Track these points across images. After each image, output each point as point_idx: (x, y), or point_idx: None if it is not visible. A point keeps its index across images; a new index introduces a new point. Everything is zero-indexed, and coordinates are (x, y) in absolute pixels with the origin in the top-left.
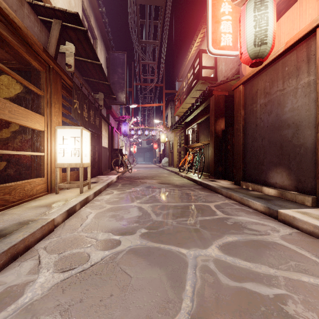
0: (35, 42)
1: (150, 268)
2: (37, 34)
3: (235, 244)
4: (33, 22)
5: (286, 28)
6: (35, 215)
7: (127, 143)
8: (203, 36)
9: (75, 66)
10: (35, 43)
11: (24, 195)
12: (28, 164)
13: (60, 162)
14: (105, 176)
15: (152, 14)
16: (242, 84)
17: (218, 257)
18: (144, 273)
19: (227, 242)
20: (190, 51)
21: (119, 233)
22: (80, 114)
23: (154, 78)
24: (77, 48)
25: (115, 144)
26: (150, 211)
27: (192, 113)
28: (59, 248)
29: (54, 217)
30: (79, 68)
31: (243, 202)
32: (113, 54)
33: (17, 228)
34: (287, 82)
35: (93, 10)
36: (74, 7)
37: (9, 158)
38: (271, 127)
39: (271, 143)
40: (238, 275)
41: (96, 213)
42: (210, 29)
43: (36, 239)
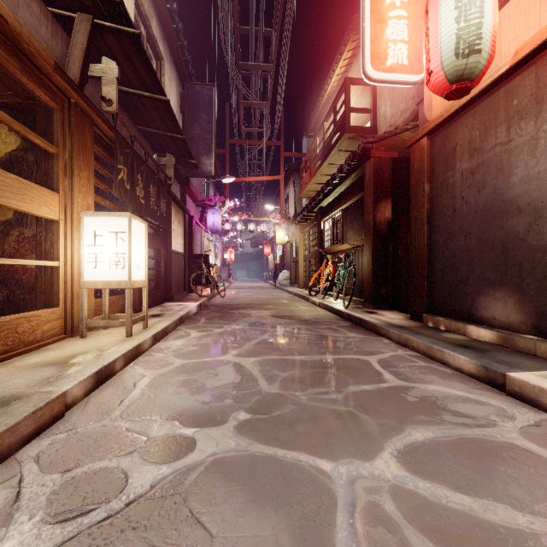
0: (38, 50)
1: (255, 511)
2: (46, 40)
3: (429, 448)
4: (37, 17)
5: (513, 26)
6: (29, 384)
7: (218, 246)
8: (351, 55)
9: (121, 105)
10: (38, 53)
11: (16, 341)
12: (31, 282)
13: (88, 278)
14: (177, 304)
15: (262, 15)
16: (427, 135)
17: (399, 482)
18: (241, 525)
19: (413, 444)
20: (328, 83)
21: (194, 422)
22: (130, 192)
23: (265, 130)
24: (123, 70)
25: (197, 246)
26: (256, 373)
27: (332, 191)
28: (67, 458)
29: (65, 389)
30: (130, 108)
31: (433, 355)
32: (192, 87)
33: None
34: (516, 127)
35: (156, 7)
36: None
37: None
38: (484, 213)
39: (483, 244)
40: (448, 531)
41: (153, 377)
42: (368, 33)
43: (22, 437)
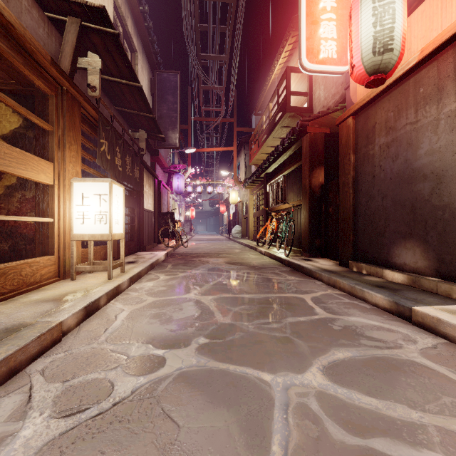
0: (38, 48)
1: (212, 409)
2: (43, 39)
3: (348, 364)
4: (36, 21)
5: (421, 28)
6: (33, 316)
7: (181, 205)
8: (291, 48)
9: (103, 90)
10: (38, 51)
11: (20, 282)
12: (30, 235)
13: (77, 232)
14: (148, 253)
15: (218, 15)
16: (352, 116)
17: (323, 388)
18: (201, 419)
19: (336, 361)
20: (272, 70)
21: (164, 345)
22: (110, 161)
23: (221, 109)
24: (104, 62)
25: (164, 205)
26: (213, 308)
27: (275, 160)
28: (66, 371)
29: (62, 319)
30: (110, 92)
31: (356, 293)
32: (160, 74)
33: (0, 338)
34: (422, 110)
35: (131, 9)
36: (101, 2)
37: (1, 226)
38: (397, 179)
39: (397, 204)
40: (358, 423)
41: (130, 311)
42: (304, 33)
43: (30, 355)
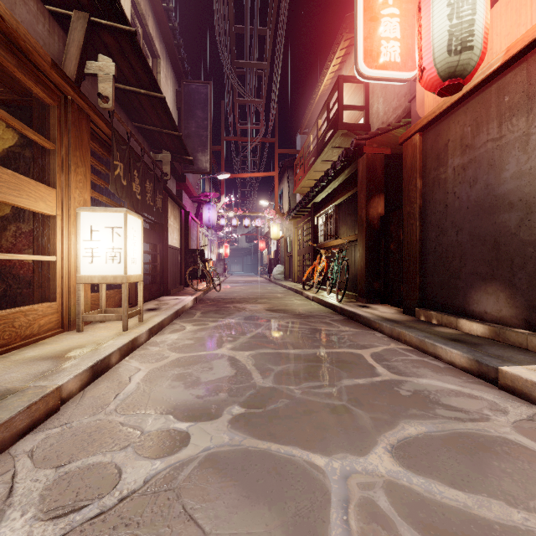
0: (35, 47)
1: (249, 507)
2: (43, 38)
3: (423, 443)
4: (34, 14)
5: (505, 24)
6: (25, 378)
7: (213, 241)
8: (344, 53)
9: (118, 102)
10: (35, 50)
11: (12, 335)
12: (28, 277)
13: (85, 273)
14: (173, 298)
15: (256, 14)
16: (419, 132)
17: (393, 477)
18: (234, 522)
19: (407, 438)
20: (321, 81)
21: (188, 416)
22: (126, 188)
23: (260, 127)
24: (119, 68)
25: (193, 241)
26: (251, 367)
27: (325, 187)
28: (61, 453)
29: (60, 383)
30: (127, 105)
31: (426, 348)
32: (188, 85)
33: None
34: (508, 124)
35: (152, 6)
36: None
37: None
38: (476, 208)
39: (475, 239)
40: (443, 528)
41: (148, 371)
42: (361, 31)
43: (16, 431)
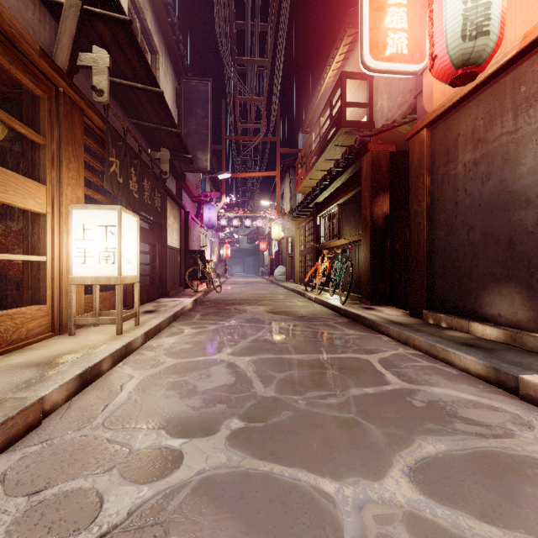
0: (22, 33)
1: None
2: (33, 26)
3: (444, 465)
4: (23, 1)
5: (520, 11)
6: (5, 389)
7: (214, 241)
8: (347, 50)
9: (114, 98)
10: (22, 36)
11: None
12: (18, 278)
13: (77, 274)
14: (172, 300)
15: (257, 9)
16: (427, 127)
17: (414, 508)
18: None
19: (425, 458)
20: (324, 78)
21: (182, 431)
22: (123, 186)
23: (261, 126)
24: (115, 61)
25: (193, 242)
26: (251, 374)
27: (328, 186)
28: (37, 476)
29: (42, 394)
30: (124, 101)
31: (437, 354)
32: (188, 82)
33: None
34: (524, 115)
35: (150, 0)
36: None
37: None
38: (489, 206)
39: (488, 238)
40: None
41: (142, 378)
42: (366, 22)
43: None
